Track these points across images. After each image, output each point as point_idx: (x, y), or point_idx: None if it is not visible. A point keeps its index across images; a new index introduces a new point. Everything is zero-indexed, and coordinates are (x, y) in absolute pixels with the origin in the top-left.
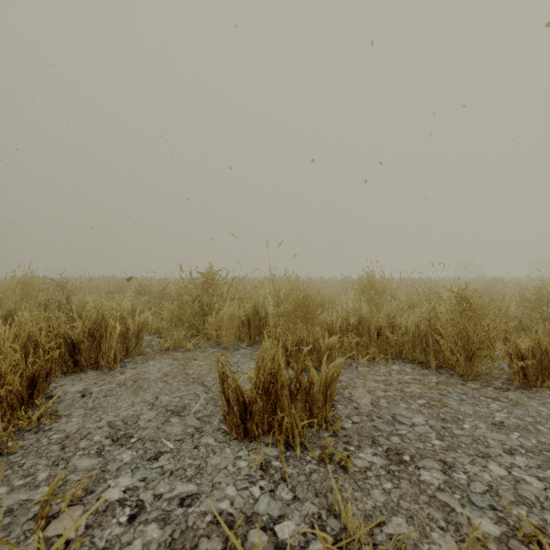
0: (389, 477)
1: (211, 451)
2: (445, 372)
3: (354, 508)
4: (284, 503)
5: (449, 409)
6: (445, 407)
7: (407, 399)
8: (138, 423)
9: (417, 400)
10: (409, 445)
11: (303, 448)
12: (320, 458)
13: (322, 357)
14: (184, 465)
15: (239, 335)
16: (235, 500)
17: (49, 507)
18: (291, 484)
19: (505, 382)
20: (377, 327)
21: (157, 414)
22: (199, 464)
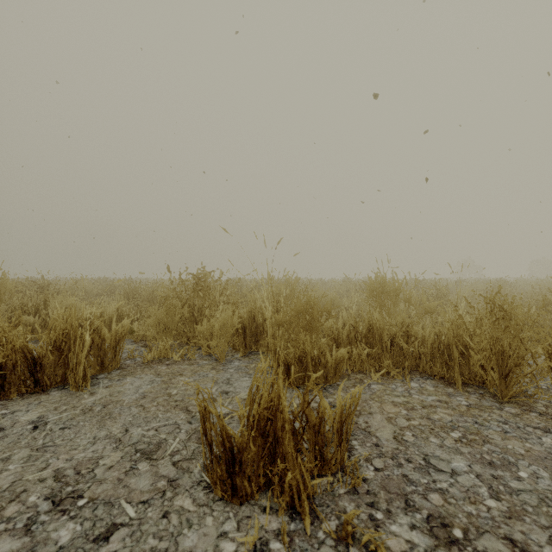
0: None
1: (186, 523)
2: (474, 391)
3: None
4: None
5: (494, 446)
6: (488, 444)
7: (438, 430)
8: (95, 472)
9: (450, 432)
10: (456, 509)
11: (313, 515)
12: (337, 535)
13: (329, 373)
14: (144, 550)
15: (233, 344)
16: None
17: None
18: None
19: (549, 405)
20: (390, 336)
21: (122, 457)
22: (166, 548)
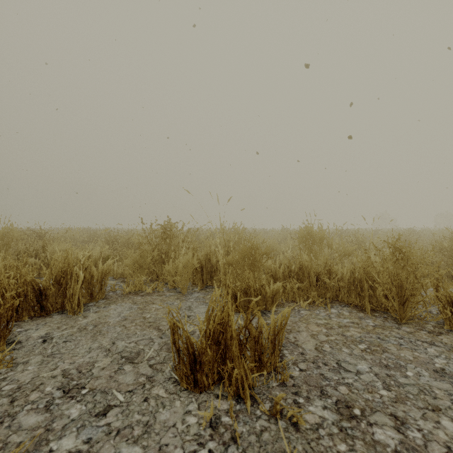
0: (342, 436)
1: (161, 404)
2: (379, 315)
3: None
4: None
5: (390, 354)
6: (386, 353)
7: (349, 343)
8: (92, 371)
9: (358, 344)
10: (357, 396)
11: (253, 400)
12: (270, 412)
13: (268, 302)
14: (132, 422)
15: (193, 280)
16: None
17: None
18: (242, 446)
19: (436, 326)
20: (316, 274)
21: (112, 361)
22: (148, 421)
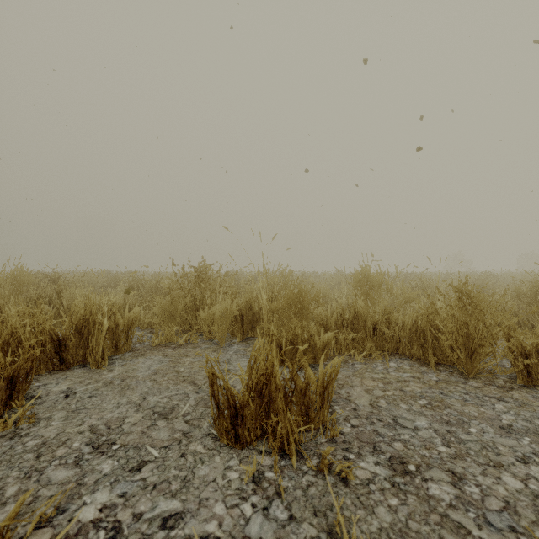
0: (395, 491)
1: (199, 460)
2: (444, 369)
3: (357, 530)
4: (278, 524)
5: (453, 410)
6: (448, 408)
7: (408, 399)
8: (122, 427)
9: (418, 400)
10: (413, 452)
11: (299, 456)
12: (317, 468)
13: (317, 354)
14: (169, 477)
15: (232, 330)
16: (223, 521)
17: (13, 530)
18: (287, 500)
19: (508, 381)
20: (373, 323)
21: (143, 417)
22: (186, 476)
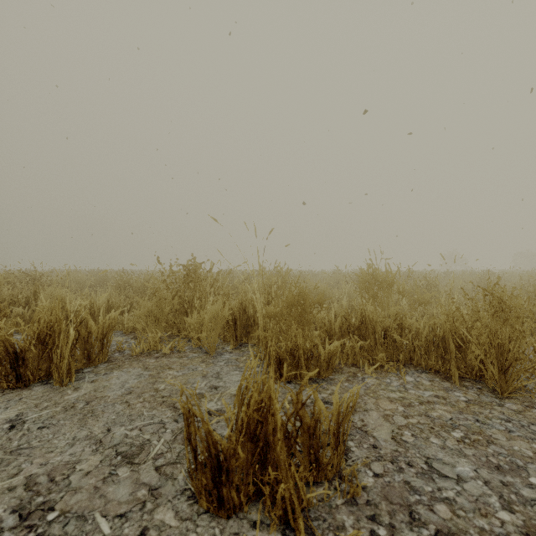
0: None
1: None
2: (471, 385)
3: None
4: None
5: (499, 448)
6: (492, 444)
7: (438, 429)
8: (70, 478)
9: (451, 431)
10: (467, 523)
11: (308, 531)
12: None
13: (322, 367)
14: None
15: (224, 336)
16: None
17: None
18: None
19: None
20: (383, 328)
21: (101, 461)
22: None
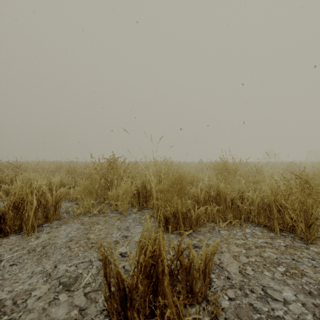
0: None
1: None
2: (287, 235)
3: None
4: None
5: (309, 279)
6: (305, 276)
7: (268, 266)
8: (27, 302)
9: (277, 267)
10: None
11: None
12: None
13: (193, 223)
14: None
15: (132, 202)
16: None
17: None
18: None
19: None
20: (231, 198)
21: (49, 289)
22: None
